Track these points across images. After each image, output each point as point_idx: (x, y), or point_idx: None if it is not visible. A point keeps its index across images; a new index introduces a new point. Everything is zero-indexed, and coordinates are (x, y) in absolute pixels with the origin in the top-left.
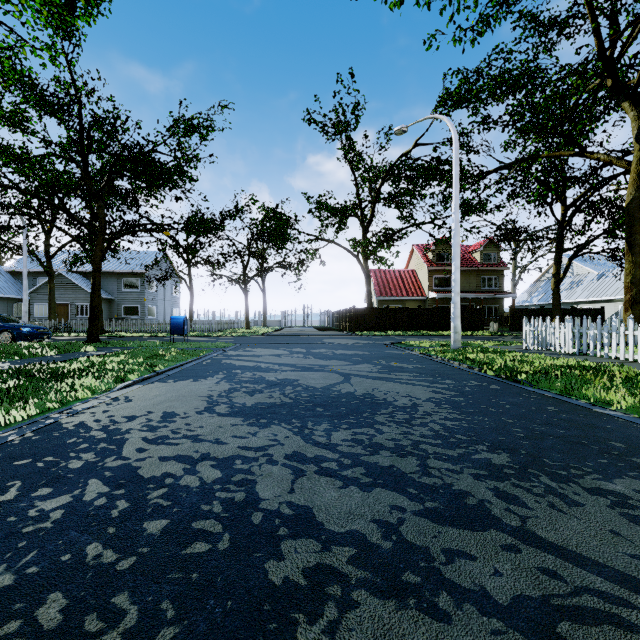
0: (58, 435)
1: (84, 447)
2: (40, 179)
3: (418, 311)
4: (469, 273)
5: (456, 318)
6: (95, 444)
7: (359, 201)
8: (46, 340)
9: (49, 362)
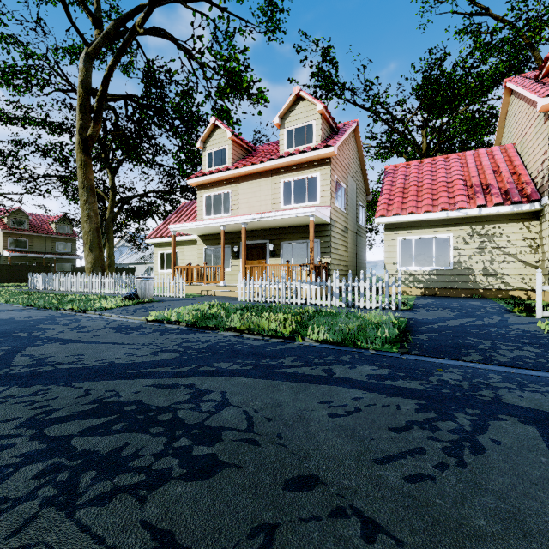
0: None
1: None
2: None
3: None
4: (46, 239)
5: None
6: None
7: None
8: None
9: None
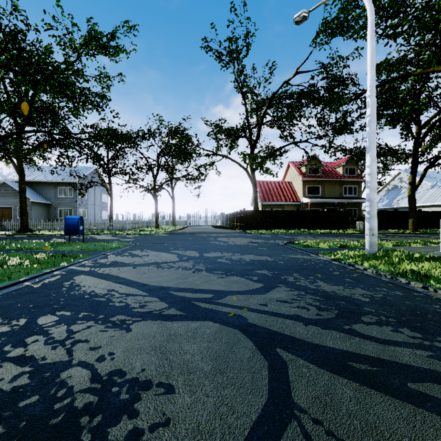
0: None
1: None
2: None
3: (296, 213)
4: (334, 183)
5: (373, 218)
6: None
7: (248, 123)
8: None
9: None
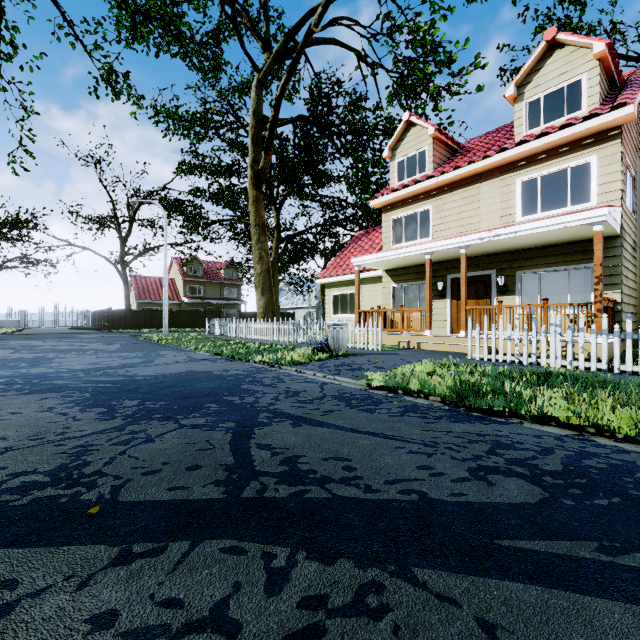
0: None
1: None
2: None
3: (170, 313)
4: (216, 285)
5: (165, 319)
6: None
7: (116, 217)
8: None
9: None
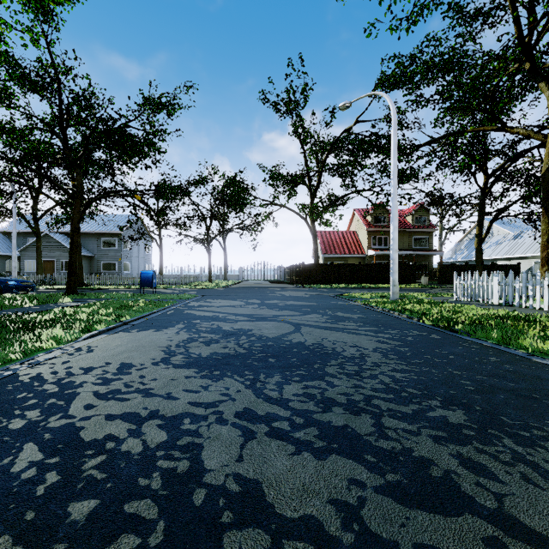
0: (10, 389)
1: (32, 403)
2: (22, 148)
3: (359, 267)
4: (403, 234)
5: (394, 273)
6: (44, 399)
7: (307, 171)
8: (31, 292)
9: (25, 313)
